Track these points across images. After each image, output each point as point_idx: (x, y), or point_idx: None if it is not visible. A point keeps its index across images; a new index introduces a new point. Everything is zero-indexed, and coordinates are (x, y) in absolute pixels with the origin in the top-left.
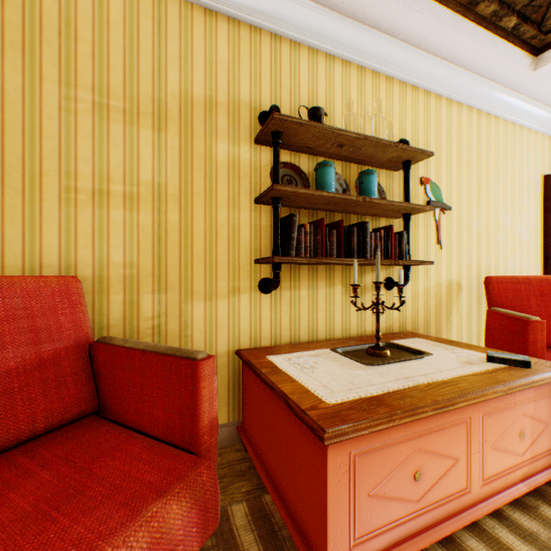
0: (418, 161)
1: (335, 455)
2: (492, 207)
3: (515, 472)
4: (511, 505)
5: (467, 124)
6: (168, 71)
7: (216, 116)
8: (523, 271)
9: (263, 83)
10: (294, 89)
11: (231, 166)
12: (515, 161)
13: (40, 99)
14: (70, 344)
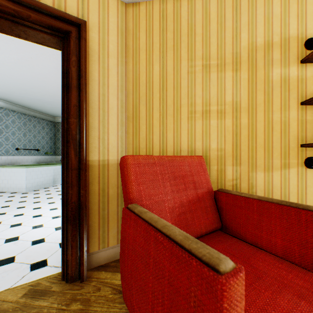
0: None
1: None
2: None
3: None
4: None
5: None
6: (240, 34)
7: (271, 52)
8: None
9: (308, 18)
10: None
11: (282, 83)
12: None
13: (179, 70)
14: (205, 191)
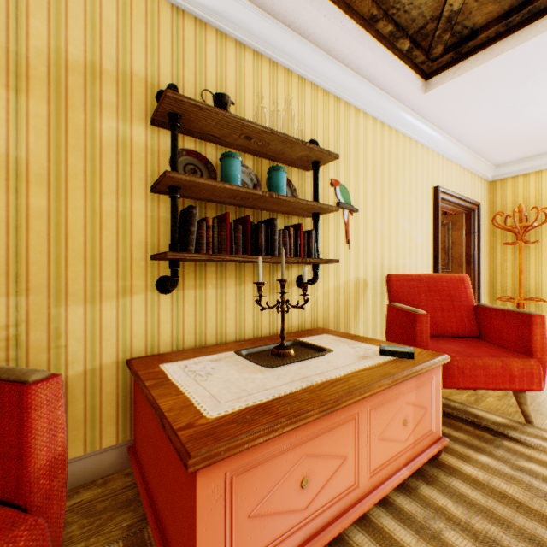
0: (327, 162)
1: (207, 481)
2: (393, 212)
3: (399, 458)
4: (397, 490)
5: (372, 134)
6: (31, 19)
7: (101, 86)
8: (418, 270)
9: (163, 58)
10: (199, 71)
11: (121, 147)
12: (412, 172)
13: None
14: None
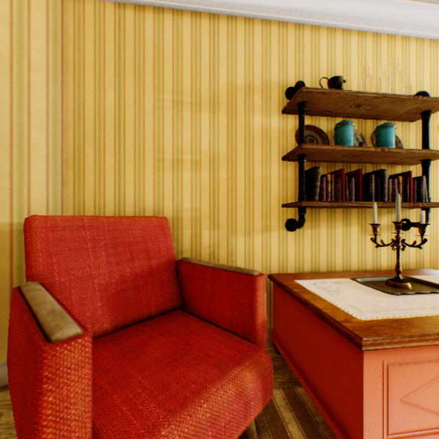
0: (438, 110)
1: (369, 361)
2: None
3: None
4: None
5: None
6: (219, 69)
7: (253, 97)
8: None
9: (289, 65)
10: (314, 65)
11: (263, 133)
12: None
13: (143, 103)
14: (165, 261)
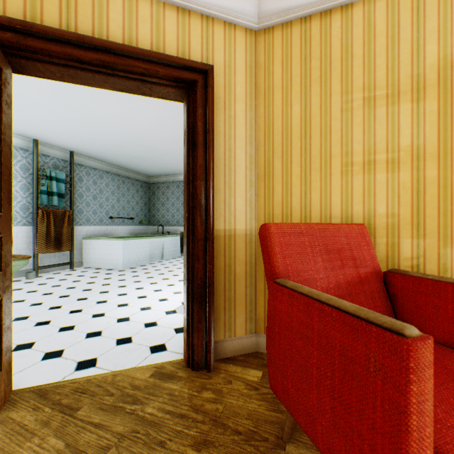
0: None
1: None
2: None
3: None
4: None
5: None
6: (425, 47)
7: None
8: None
9: None
10: None
11: None
12: None
13: (329, 109)
14: (370, 271)
